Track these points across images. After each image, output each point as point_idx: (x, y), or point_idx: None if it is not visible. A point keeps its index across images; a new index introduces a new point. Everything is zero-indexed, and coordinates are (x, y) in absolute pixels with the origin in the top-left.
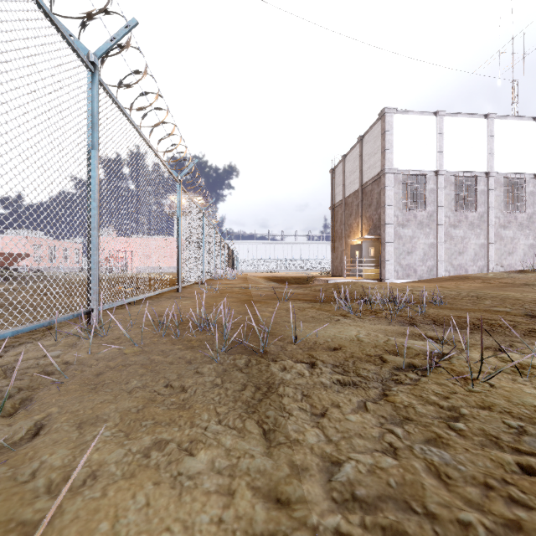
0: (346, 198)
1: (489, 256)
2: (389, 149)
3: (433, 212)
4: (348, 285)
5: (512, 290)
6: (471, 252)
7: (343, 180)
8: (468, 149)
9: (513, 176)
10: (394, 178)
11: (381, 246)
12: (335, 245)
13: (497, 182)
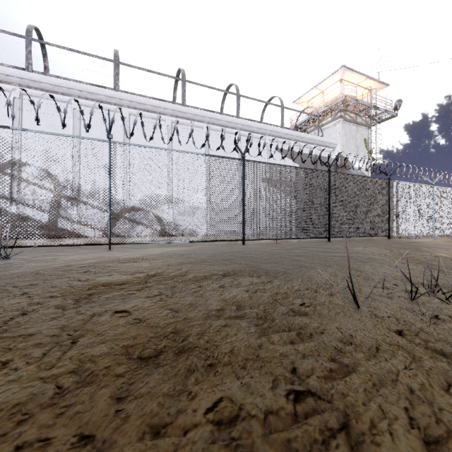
0: None
1: None
2: None
3: None
4: None
5: None
6: None
7: None
8: None
9: None
10: None
11: None
12: None
13: None
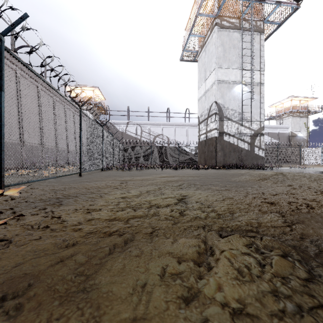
0: None
1: None
2: None
3: None
4: None
5: None
6: None
7: None
8: None
9: None
10: None
11: None
12: None
13: None
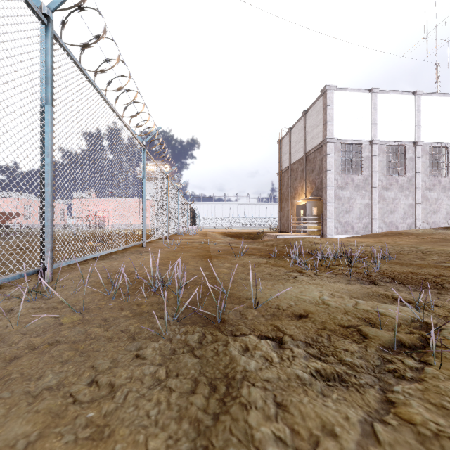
0: (291, 164)
1: (416, 215)
2: (329, 121)
3: (368, 176)
4: (297, 240)
5: (448, 245)
6: (401, 211)
7: (289, 149)
8: (398, 122)
9: (437, 145)
10: (334, 147)
11: (323, 206)
12: (282, 205)
13: (424, 150)
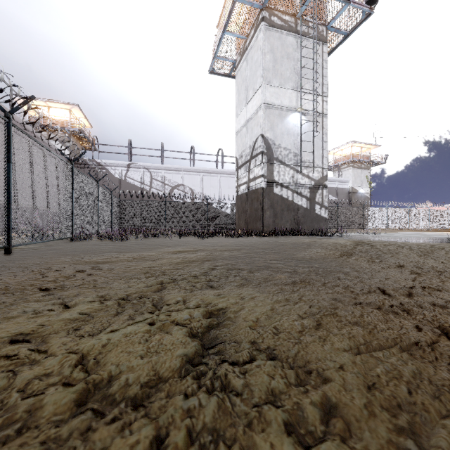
0: None
1: None
2: None
3: None
4: None
5: None
6: None
7: None
8: None
9: None
10: None
11: None
12: None
13: None
